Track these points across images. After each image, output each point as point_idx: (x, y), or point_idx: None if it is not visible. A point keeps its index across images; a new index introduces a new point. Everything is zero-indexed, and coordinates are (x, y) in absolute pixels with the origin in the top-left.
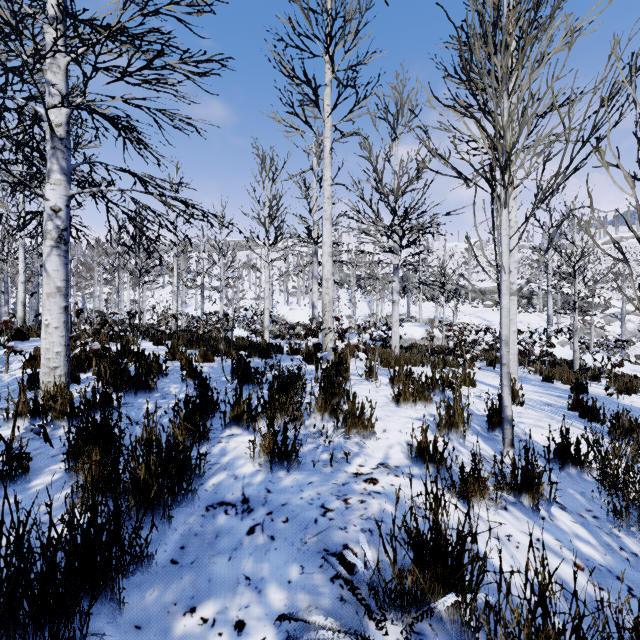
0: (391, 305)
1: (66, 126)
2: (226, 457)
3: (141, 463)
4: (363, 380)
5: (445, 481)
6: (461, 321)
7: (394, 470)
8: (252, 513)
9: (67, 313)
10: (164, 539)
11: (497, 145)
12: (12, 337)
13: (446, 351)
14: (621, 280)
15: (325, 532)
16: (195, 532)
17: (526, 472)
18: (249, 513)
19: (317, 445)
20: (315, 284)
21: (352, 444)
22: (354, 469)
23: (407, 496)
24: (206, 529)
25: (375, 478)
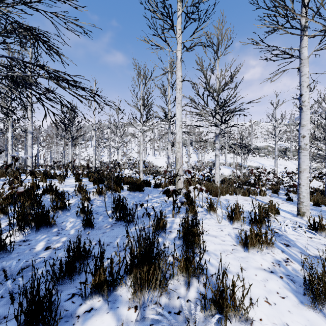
0: (209, 155)
1: None
2: None
3: None
4: (205, 212)
5: None
6: (247, 164)
7: None
8: None
9: None
10: None
11: None
12: None
13: (246, 184)
14: None
15: None
16: None
17: None
18: None
19: None
20: (169, 145)
21: None
22: None
23: None
24: None
25: None
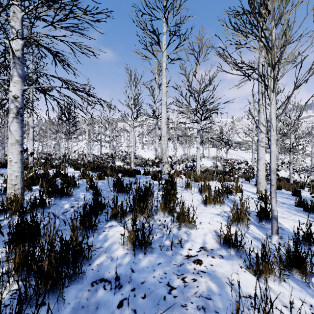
0: (194, 149)
1: (21, 51)
2: (107, 242)
3: (45, 258)
4: (183, 190)
5: (245, 262)
6: (229, 157)
7: (210, 252)
8: (121, 289)
9: (22, 154)
10: (60, 312)
11: (271, 52)
12: (1, 166)
13: (224, 173)
14: (311, 137)
15: (171, 308)
16: (82, 305)
17: (295, 255)
18: (119, 289)
19: (162, 235)
20: (157, 139)
21: (182, 233)
22: (186, 252)
23: (222, 274)
24: (90, 302)
25: (200, 259)
